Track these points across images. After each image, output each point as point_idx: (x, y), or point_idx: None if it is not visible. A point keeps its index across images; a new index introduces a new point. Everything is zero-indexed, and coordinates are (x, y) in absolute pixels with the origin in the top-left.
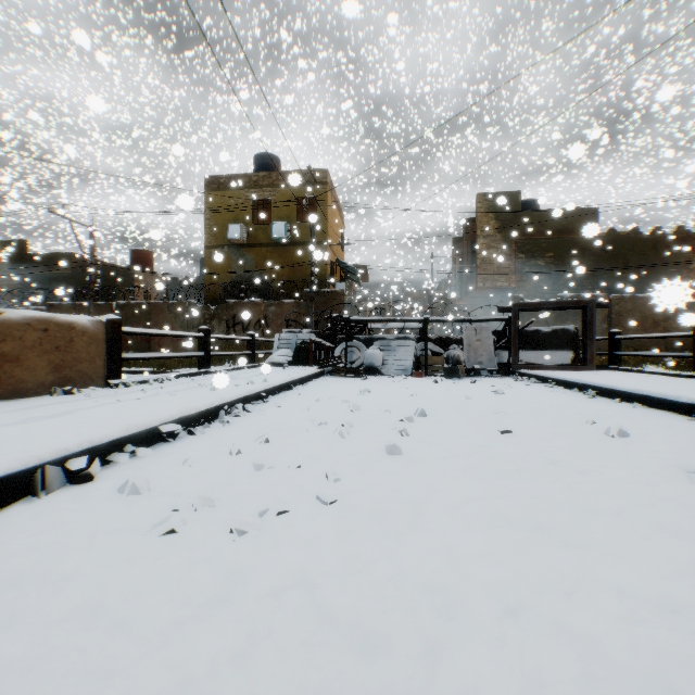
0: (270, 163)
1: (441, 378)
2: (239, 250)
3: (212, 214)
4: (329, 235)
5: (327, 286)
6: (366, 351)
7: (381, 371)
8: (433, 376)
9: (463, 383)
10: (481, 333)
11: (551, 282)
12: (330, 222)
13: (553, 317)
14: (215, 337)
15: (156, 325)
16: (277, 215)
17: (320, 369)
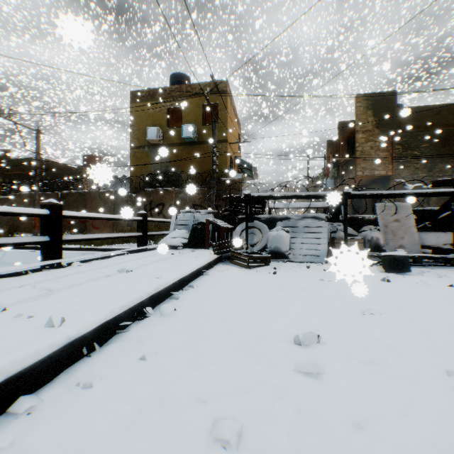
0: (182, 81)
1: (377, 271)
2: (156, 149)
3: (135, 121)
4: (229, 135)
5: (227, 176)
6: (270, 233)
7: (289, 257)
8: None
9: (441, 289)
10: (398, 213)
11: (425, 170)
12: (230, 125)
13: (434, 200)
14: (76, 215)
15: (91, 209)
16: (186, 120)
17: (216, 256)
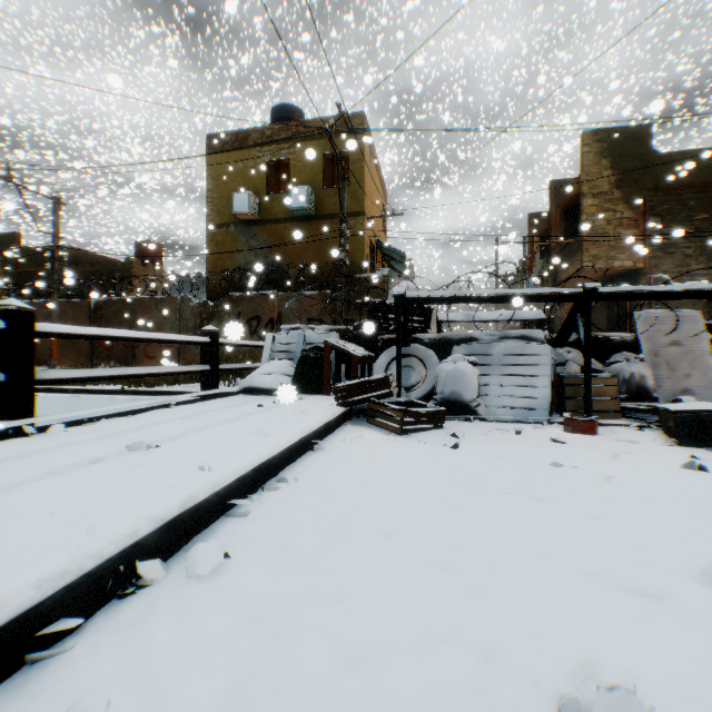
0: (291, 117)
1: (660, 442)
2: (248, 228)
3: (215, 183)
4: (367, 204)
5: (364, 272)
6: (441, 366)
7: (477, 412)
8: (607, 426)
9: None
10: (679, 329)
11: (702, 258)
12: (368, 187)
13: None
14: (69, 333)
15: (142, 327)
16: (297, 180)
17: (342, 409)
